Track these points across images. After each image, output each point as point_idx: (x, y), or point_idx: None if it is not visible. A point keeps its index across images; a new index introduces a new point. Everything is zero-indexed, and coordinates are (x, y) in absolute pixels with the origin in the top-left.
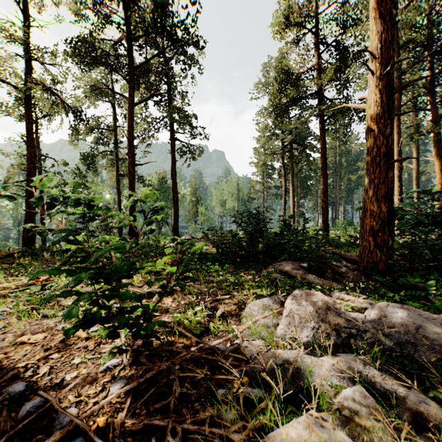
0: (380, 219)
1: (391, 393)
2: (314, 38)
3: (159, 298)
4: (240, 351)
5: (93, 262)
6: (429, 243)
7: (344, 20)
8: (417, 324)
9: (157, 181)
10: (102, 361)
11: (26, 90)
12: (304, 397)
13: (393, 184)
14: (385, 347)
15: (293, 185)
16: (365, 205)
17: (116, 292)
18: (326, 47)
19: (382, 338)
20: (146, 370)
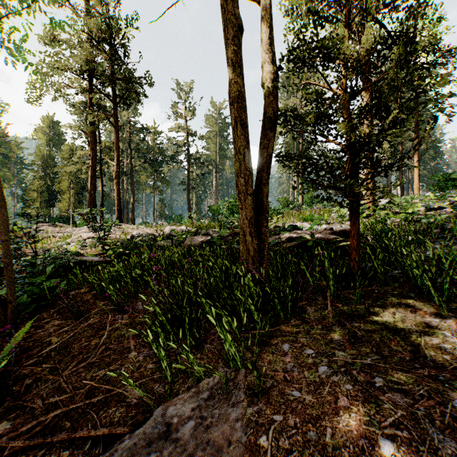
0: None
1: None
2: None
3: None
4: None
5: None
6: None
7: None
8: None
9: None
10: None
11: None
12: None
13: None
14: None
15: None
16: None
17: None
18: None
19: None
20: None
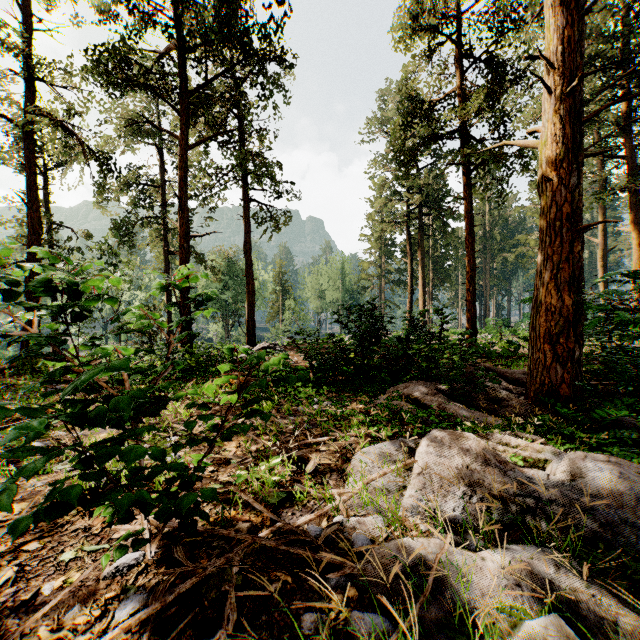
0: (561, 317)
1: (609, 623)
2: (455, 49)
3: (210, 448)
4: (344, 535)
5: (93, 390)
6: (633, 353)
7: (501, 21)
8: (636, 491)
9: (224, 261)
10: (105, 561)
11: (26, 125)
12: (456, 633)
13: (581, 263)
14: (586, 530)
15: (423, 268)
16: (538, 295)
17: (120, 446)
18: (473, 63)
19: (579, 514)
20: (183, 574)
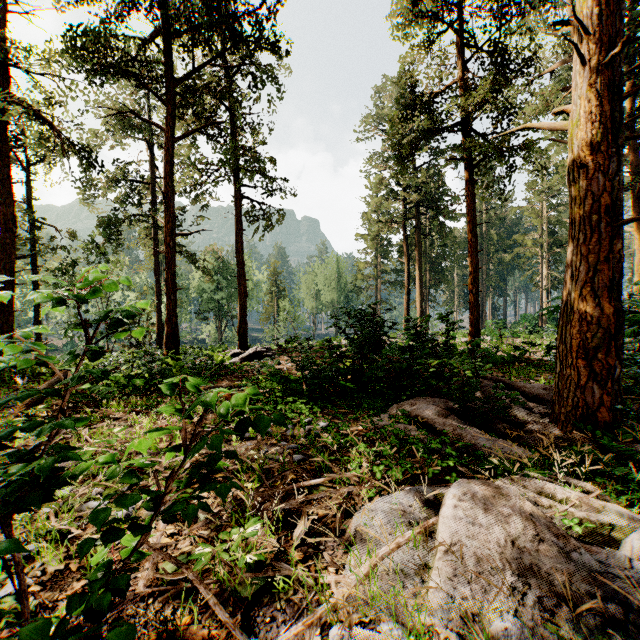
0: (599, 327)
1: None
2: (457, 38)
3: (147, 537)
4: None
5: None
6: None
7: (507, 6)
8: None
9: (217, 261)
10: None
11: None
12: None
13: (621, 264)
14: None
15: (420, 268)
16: (568, 302)
17: None
18: (476, 52)
19: None
20: None
